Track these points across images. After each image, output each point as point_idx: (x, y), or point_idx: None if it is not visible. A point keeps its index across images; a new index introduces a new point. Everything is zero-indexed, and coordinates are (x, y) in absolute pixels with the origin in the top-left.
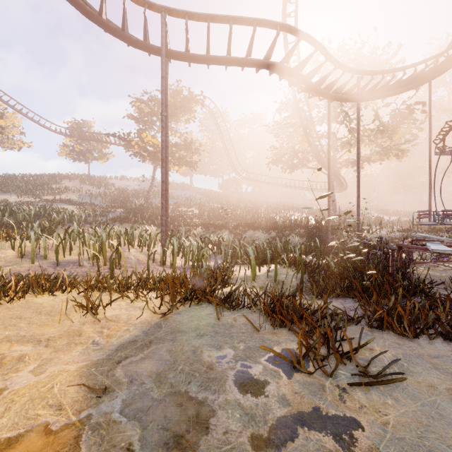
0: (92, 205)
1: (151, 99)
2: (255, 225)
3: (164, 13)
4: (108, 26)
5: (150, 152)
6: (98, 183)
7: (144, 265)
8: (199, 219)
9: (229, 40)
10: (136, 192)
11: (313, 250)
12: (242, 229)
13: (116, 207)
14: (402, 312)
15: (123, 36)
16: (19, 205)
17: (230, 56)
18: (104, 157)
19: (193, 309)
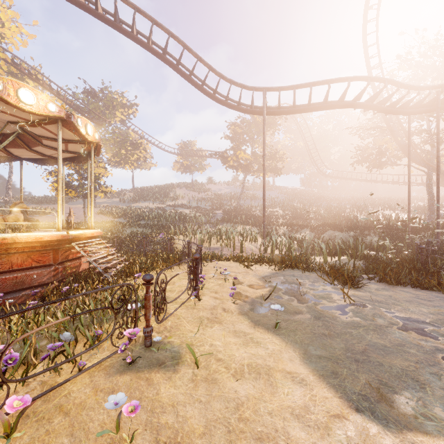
0: (200, 208)
1: (243, 122)
2: (335, 225)
3: (265, 92)
4: (230, 105)
5: (242, 165)
6: (199, 190)
7: (254, 252)
8: (283, 219)
9: (310, 97)
10: (228, 196)
11: (385, 248)
12: (322, 228)
13: (216, 210)
14: (390, 274)
15: (238, 109)
16: (156, 210)
17: (310, 106)
18: (203, 168)
19: (290, 270)
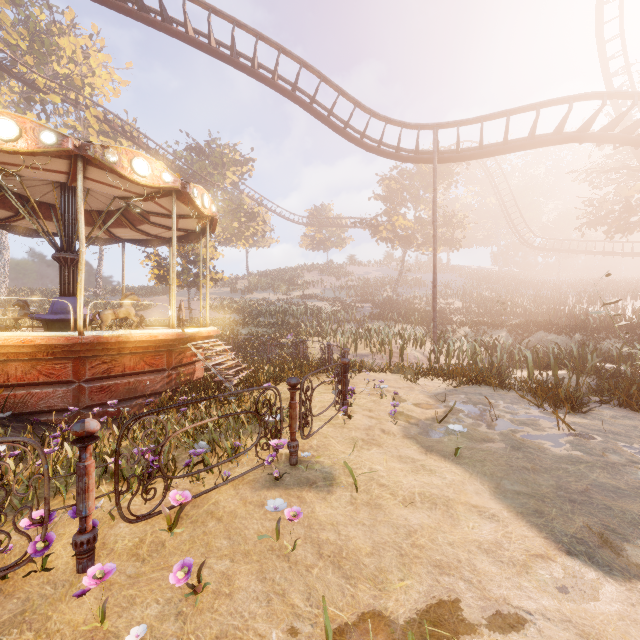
0: (338, 300)
1: (402, 173)
2: (548, 324)
3: (436, 130)
4: (384, 153)
5: (400, 237)
6: (337, 274)
7: (421, 361)
8: (464, 315)
9: (506, 132)
10: (380, 281)
11: (635, 360)
12: (527, 329)
13: (362, 302)
14: (636, 395)
15: (396, 157)
16: (279, 303)
17: (507, 145)
18: (342, 242)
19: (475, 387)
